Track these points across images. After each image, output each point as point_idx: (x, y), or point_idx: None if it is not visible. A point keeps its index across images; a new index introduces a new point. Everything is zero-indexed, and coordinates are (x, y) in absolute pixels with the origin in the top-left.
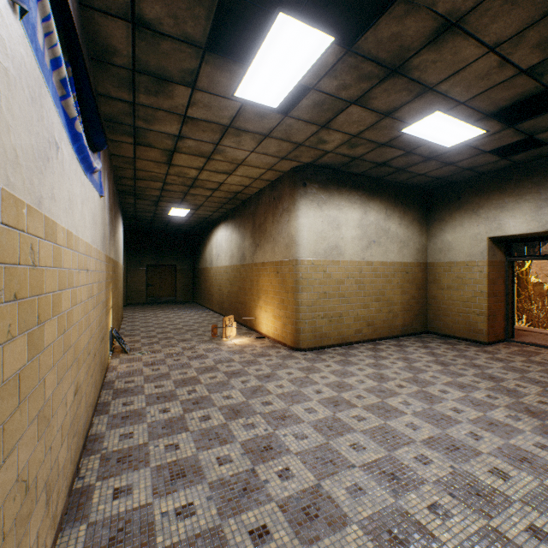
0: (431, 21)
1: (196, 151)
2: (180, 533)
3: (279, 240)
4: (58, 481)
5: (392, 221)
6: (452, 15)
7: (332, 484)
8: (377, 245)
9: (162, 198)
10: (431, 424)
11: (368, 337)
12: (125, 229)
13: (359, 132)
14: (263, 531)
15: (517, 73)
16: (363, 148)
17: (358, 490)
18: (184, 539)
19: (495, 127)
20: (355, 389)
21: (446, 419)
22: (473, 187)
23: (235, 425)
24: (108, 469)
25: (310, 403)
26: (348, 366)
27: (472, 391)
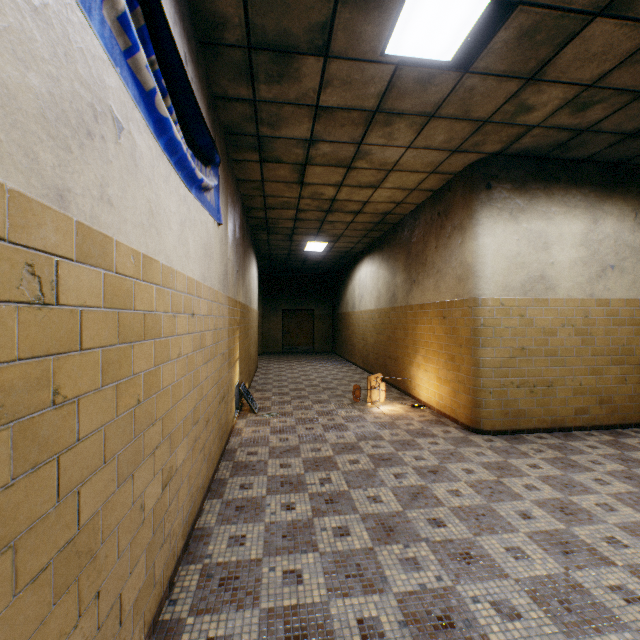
0: None
1: (332, 159)
2: None
3: (446, 271)
4: (120, 632)
5: None
6: None
7: None
8: (617, 272)
9: (295, 230)
10: None
11: (600, 422)
12: (261, 270)
13: (599, 75)
14: None
15: None
16: (601, 108)
17: None
18: None
19: None
20: (599, 521)
21: None
22: None
23: (387, 557)
24: (206, 596)
25: (513, 537)
26: (571, 470)
27: None
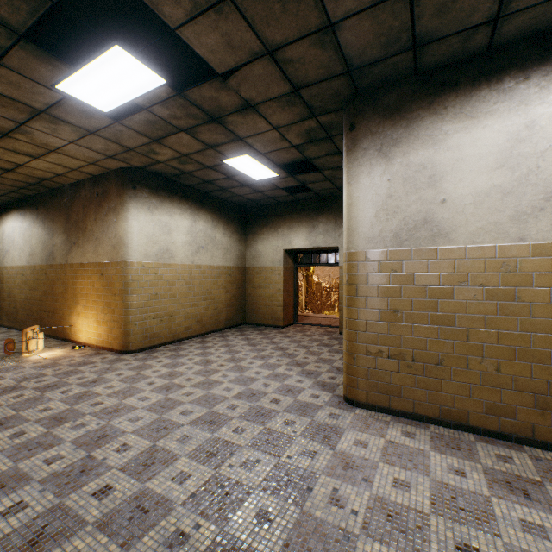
0: (239, 100)
1: None
2: (13, 525)
3: (105, 240)
4: None
5: (218, 230)
6: (251, 101)
7: (166, 441)
8: (205, 250)
9: None
10: (241, 385)
11: (198, 333)
12: None
13: (189, 153)
14: (106, 489)
15: (291, 146)
16: (193, 166)
17: (186, 438)
18: (20, 526)
19: (284, 174)
20: (185, 374)
21: (250, 380)
22: (275, 211)
23: (62, 430)
24: None
25: (144, 394)
26: (179, 358)
27: (269, 359)
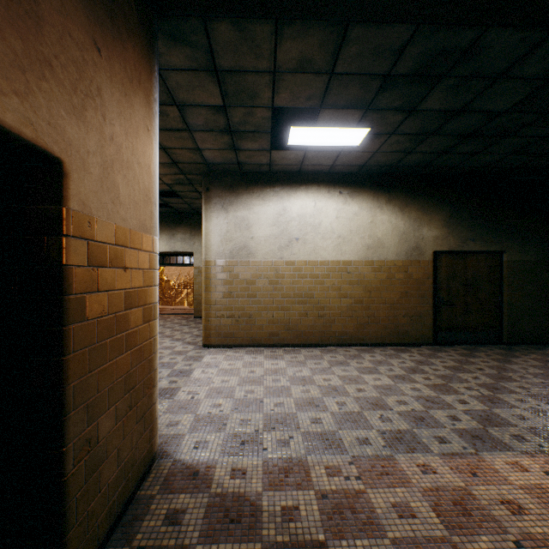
0: None
1: None
2: None
3: None
4: None
5: None
6: None
7: None
8: None
9: None
10: None
11: None
12: None
13: None
14: None
15: (164, 183)
16: None
17: None
18: None
19: None
20: None
21: None
22: None
23: None
24: None
25: None
26: None
27: None
